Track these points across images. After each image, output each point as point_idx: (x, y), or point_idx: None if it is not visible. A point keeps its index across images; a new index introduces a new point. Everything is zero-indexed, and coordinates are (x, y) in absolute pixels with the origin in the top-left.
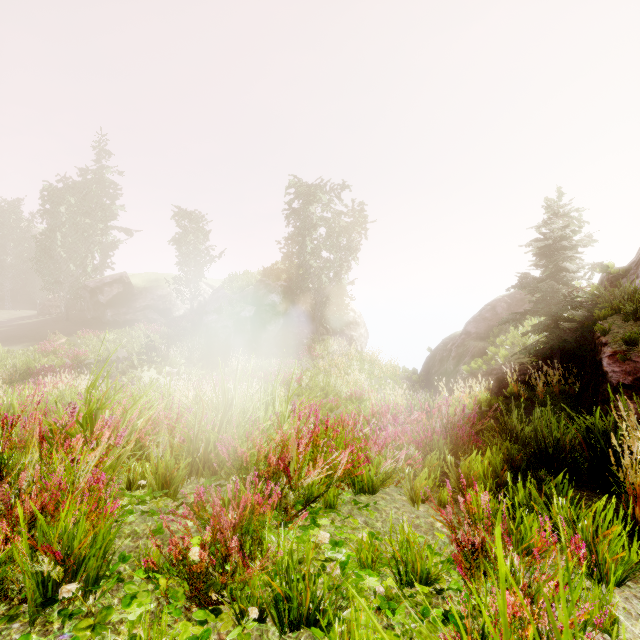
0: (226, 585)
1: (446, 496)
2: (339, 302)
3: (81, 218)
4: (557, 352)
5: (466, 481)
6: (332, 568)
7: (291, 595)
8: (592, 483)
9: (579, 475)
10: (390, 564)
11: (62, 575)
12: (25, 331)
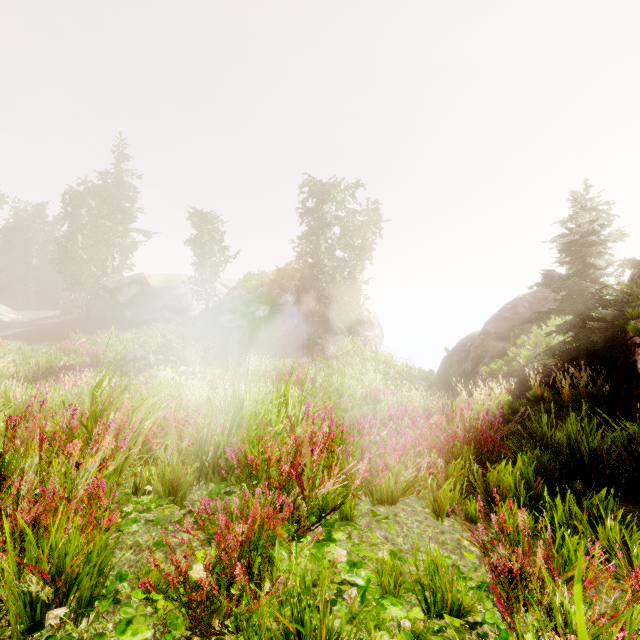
0: (230, 616)
1: (473, 510)
2: (353, 302)
3: (101, 220)
4: (584, 353)
5: (495, 493)
6: (350, 596)
7: (303, 632)
8: (632, 496)
9: (618, 487)
10: (415, 590)
11: (52, 596)
12: (48, 330)
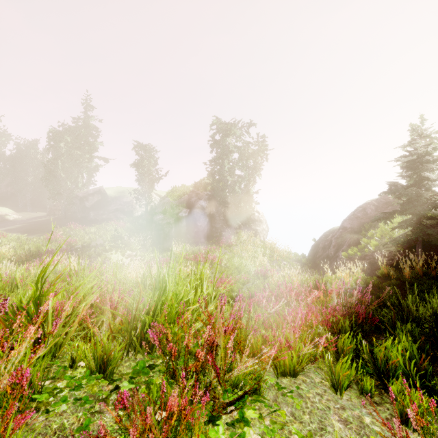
0: None
1: (369, 386)
2: (248, 206)
3: (74, 150)
4: (420, 243)
5: (383, 367)
6: None
7: None
8: None
9: None
10: None
11: None
12: (38, 226)
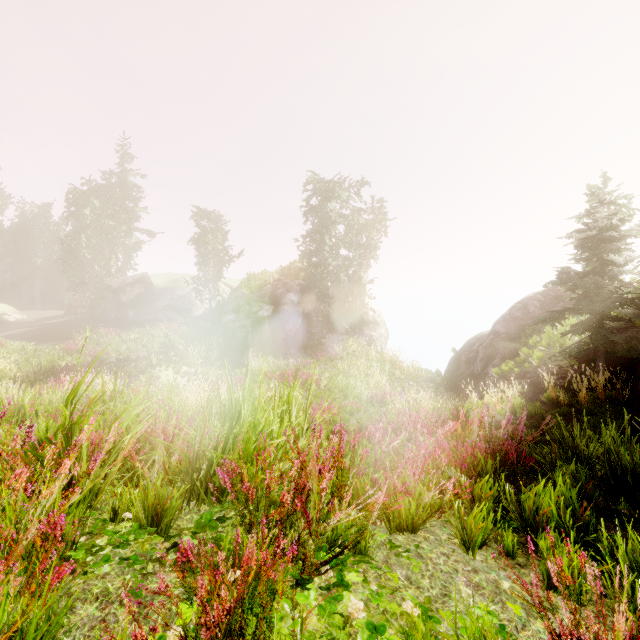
0: None
1: (510, 542)
2: (358, 301)
3: (105, 220)
4: (602, 354)
5: (532, 520)
6: None
7: None
8: None
9: None
10: None
11: None
12: (52, 330)
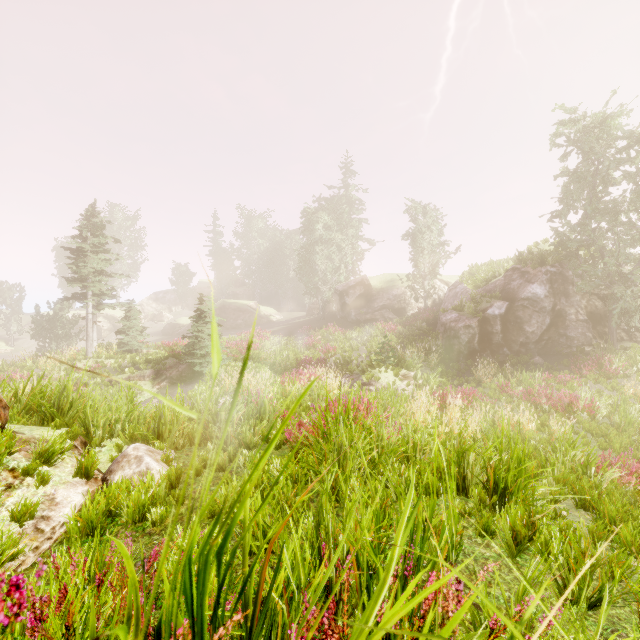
0: None
1: None
2: None
3: (333, 232)
4: None
5: None
6: None
7: None
8: None
9: None
10: None
11: None
12: (297, 328)
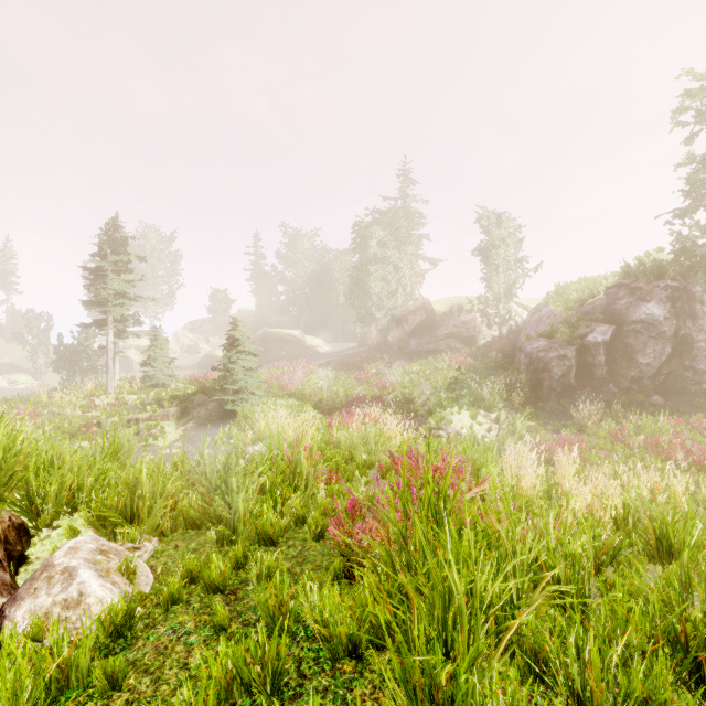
0: None
1: None
2: None
3: (389, 249)
4: None
5: None
6: None
7: None
8: None
9: None
10: None
11: None
12: (348, 360)
